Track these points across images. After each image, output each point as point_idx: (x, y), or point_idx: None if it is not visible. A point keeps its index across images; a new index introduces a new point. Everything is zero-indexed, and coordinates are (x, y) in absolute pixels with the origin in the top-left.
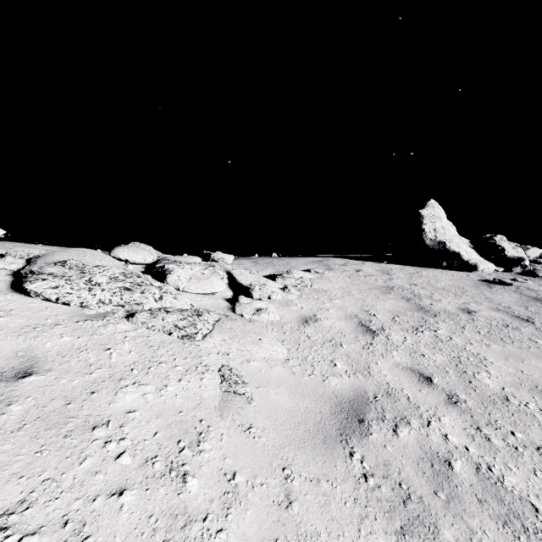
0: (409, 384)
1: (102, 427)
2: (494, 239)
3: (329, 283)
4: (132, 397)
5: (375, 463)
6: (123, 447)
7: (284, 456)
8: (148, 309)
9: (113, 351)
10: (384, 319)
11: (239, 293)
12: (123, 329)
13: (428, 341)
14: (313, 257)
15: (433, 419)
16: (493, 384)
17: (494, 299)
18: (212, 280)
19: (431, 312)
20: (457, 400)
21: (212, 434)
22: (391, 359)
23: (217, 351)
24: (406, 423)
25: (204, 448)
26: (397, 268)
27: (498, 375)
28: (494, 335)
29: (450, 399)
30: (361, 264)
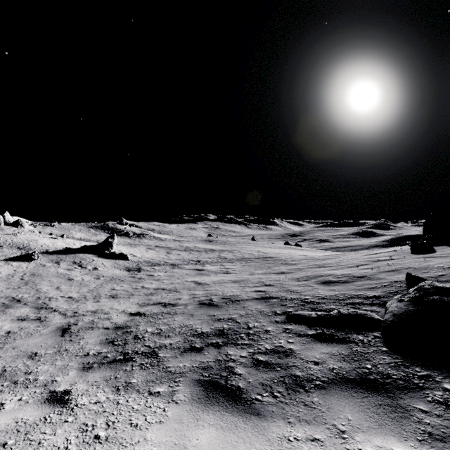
0: None
1: None
2: None
3: None
4: None
5: None
6: None
7: None
8: None
9: None
10: None
11: None
12: None
13: None
14: None
15: None
16: None
17: None
18: None
19: None
20: None
21: None
22: None
23: None
24: None
25: None
26: None
27: None
28: None
29: None
30: None
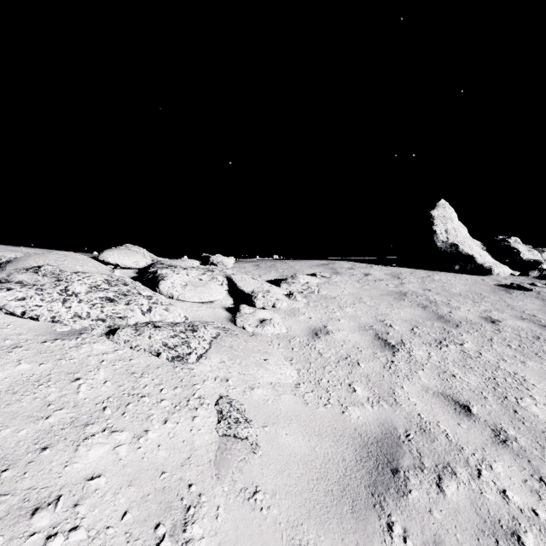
0: (445, 416)
1: (46, 508)
2: (508, 241)
3: (338, 288)
4: (98, 453)
5: (422, 540)
6: (72, 544)
7: (303, 540)
8: (134, 324)
9: (82, 383)
10: (402, 331)
11: (240, 301)
12: (100, 349)
13: (455, 358)
14: (318, 260)
15: (483, 467)
16: (542, 413)
17: (516, 306)
18: (211, 287)
19: (452, 322)
20: (506, 437)
21: (205, 509)
22: (418, 381)
23: (214, 377)
24: (451, 474)
25: (192, 535)
26: (407, 271)
27: (545, 401)
28: (527, 349)
29: (497, 436)
30: (368, 267)
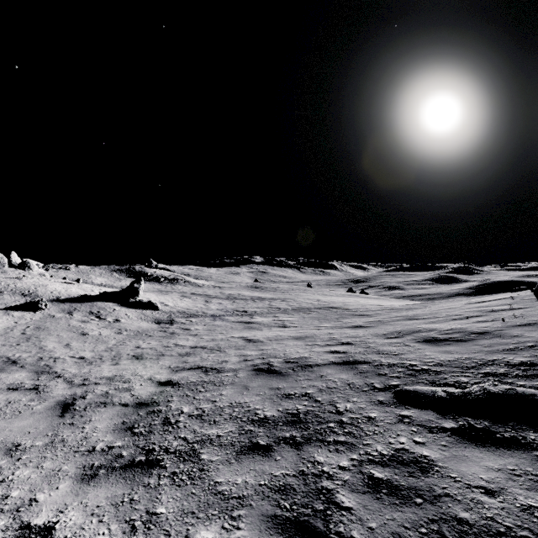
0: None
1: None
2: None
3: None
4: None
5: None
6: None
7: None
8: None
9: None
10: None
11: None
12: None
13: None
14: None
15: None
16: None
17: None
18: None
19: None
20: None
21: None
22: None
23: None
24: None
25: None
26: None
27: None
28: None
29: None
30: None
